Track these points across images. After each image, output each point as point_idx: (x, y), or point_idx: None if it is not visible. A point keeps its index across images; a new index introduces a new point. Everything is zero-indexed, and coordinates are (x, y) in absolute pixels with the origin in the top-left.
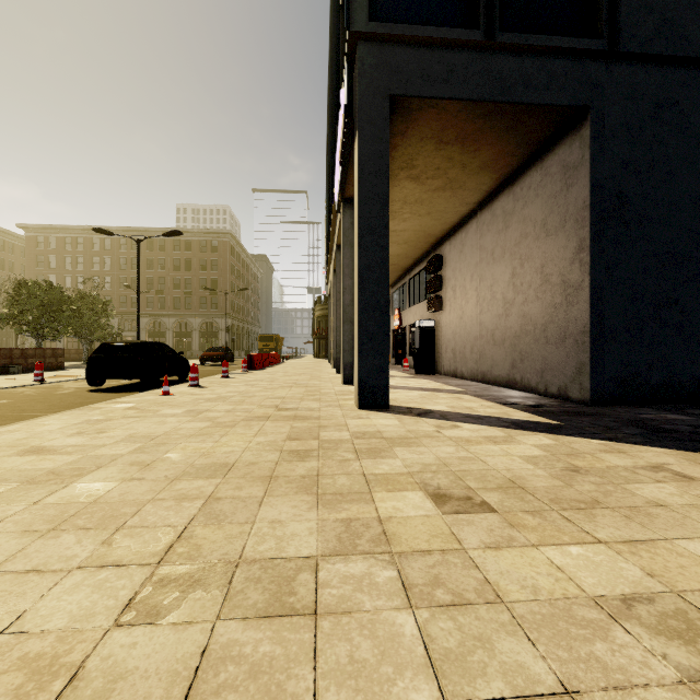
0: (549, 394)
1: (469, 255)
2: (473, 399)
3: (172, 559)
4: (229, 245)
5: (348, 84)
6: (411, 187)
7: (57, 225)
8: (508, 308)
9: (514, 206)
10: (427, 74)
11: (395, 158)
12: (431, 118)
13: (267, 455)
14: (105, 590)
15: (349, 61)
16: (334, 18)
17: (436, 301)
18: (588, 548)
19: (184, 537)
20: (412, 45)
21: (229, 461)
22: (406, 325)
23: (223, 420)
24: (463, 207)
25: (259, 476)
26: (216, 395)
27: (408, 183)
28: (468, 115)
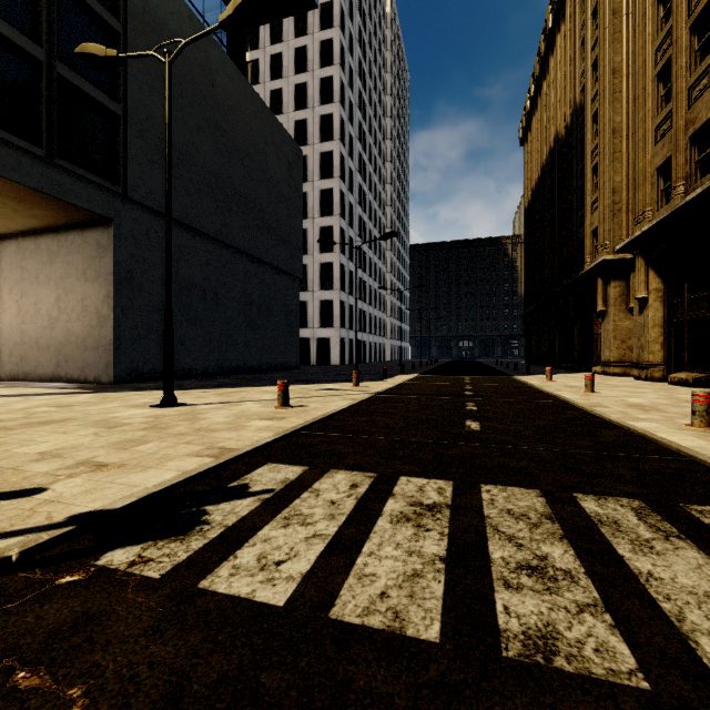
0: (88, 382)
1: (8, 270)
2: (31, 389)
3: None
4: None
5: None
6: None
7: None
8: (53, 323)
9: (60, 250)
10: None
11: None
12: None
13: None
14: None
15: None
16: None
17: None
18: (111, 404)
19: None
20: None
21: None
22: None
23: None
24: (4, 229)
25: None
26: None
27: None
28: (31, 193)
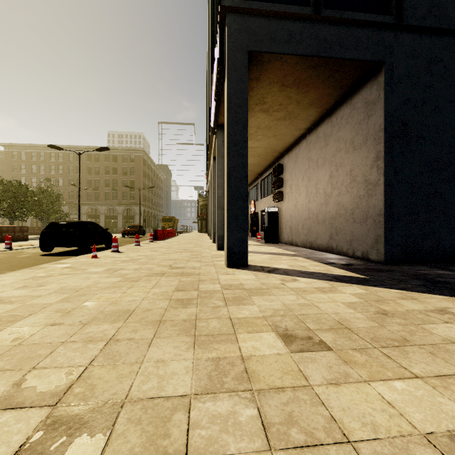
0: (356, 256)
1: (301, 164)
2: (305, 260)
3: (68, 400)
4: (142, 158)
5: (220, 43)
6: (263, 117)
7: (26, 144)
8: (327, 199)
9: (331, 130)
10: (274, 37)
11: (252, 96)
12: (277, 68)
13: (159, 303)
14: (1, 435)
15: (220, 27)
16: (210, 3)
17: (279, 194)
18: (409, 383)
19: (83, 377)
20: (264, 16)
21: (130, 308)
22: (259, 211)
23: (131, 276)
24: (297, 131)
25: (151, 320)
26: (129, 258)
27: (261, 114)
28: (302, 66)
